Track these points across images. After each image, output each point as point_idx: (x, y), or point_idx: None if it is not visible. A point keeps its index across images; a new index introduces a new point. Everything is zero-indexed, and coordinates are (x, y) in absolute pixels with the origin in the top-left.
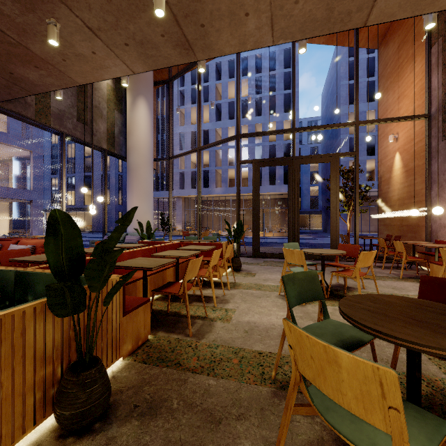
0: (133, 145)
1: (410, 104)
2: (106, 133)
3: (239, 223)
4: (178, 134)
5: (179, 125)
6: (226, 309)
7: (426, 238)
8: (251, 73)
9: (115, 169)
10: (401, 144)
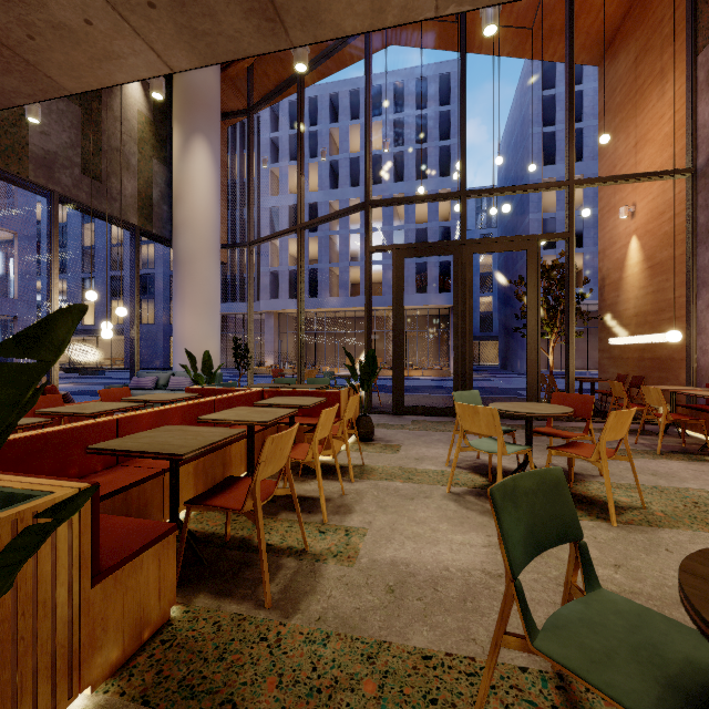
0: (185, 219)
1: (658, 154)
2: (136, 197)
3: (370, 355)
4: (268, 209)
5: (269, 194)
6: (348, 529)
7: (689, 381)
8: (388, 112)
9: (163, 266)
10: (640, 222)
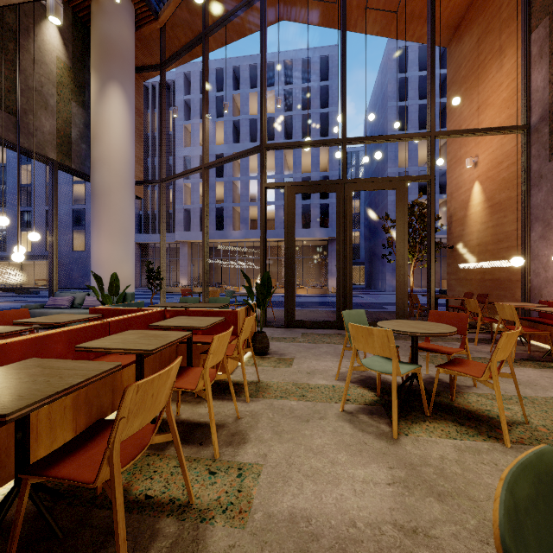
0: (101, 156)
1: (497, 115)
2: (55, 135)
3: (265, 276)
4: (182, 157)
5: (183, 145)
6: (241, 467)
7: (524, 298)
8: (279, 84)
9: None
10: (482, 170)
